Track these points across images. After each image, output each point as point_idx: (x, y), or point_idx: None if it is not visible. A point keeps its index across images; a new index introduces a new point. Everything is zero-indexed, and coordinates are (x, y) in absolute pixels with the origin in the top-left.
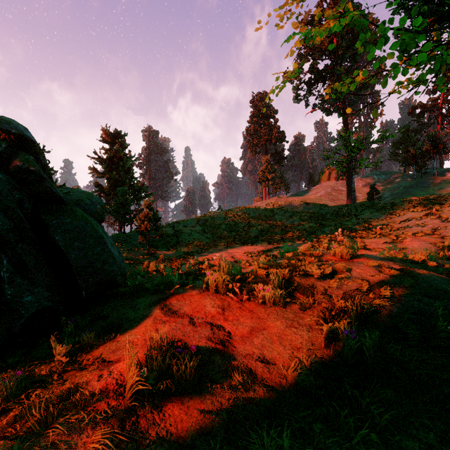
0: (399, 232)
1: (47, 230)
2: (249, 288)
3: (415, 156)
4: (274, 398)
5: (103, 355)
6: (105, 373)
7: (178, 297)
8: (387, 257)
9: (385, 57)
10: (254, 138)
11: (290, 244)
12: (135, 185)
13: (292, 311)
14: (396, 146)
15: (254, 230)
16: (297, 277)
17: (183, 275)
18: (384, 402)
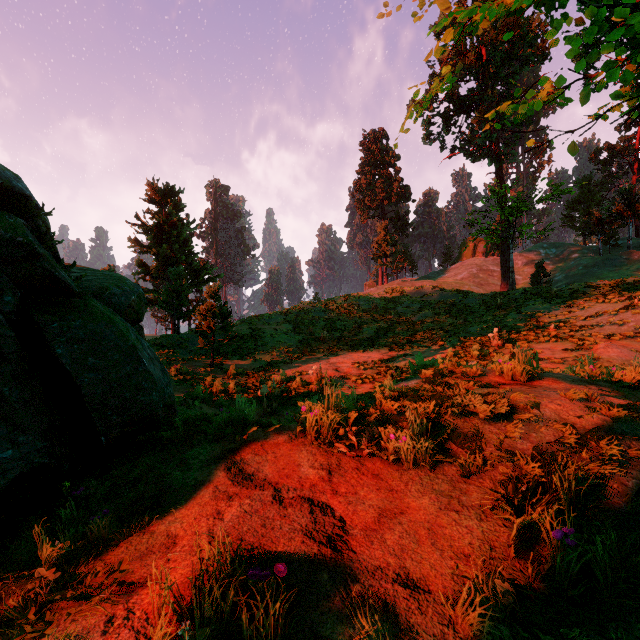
0: (584, 333)
1: (43, 339)
2: (372, 434)
3: (601, 221)
4: None
5: (122, 565)
6: (120, 614)
7: (255, 448)
8: (582, 377)
9: (596, 53)
10: (366, 195)
11: (420, 350)
12: (195, 263)
13: (447, 477)
14: (572, 207)
15: (367, 330)
16: (448, 415)
17: (264, 399)
18: None
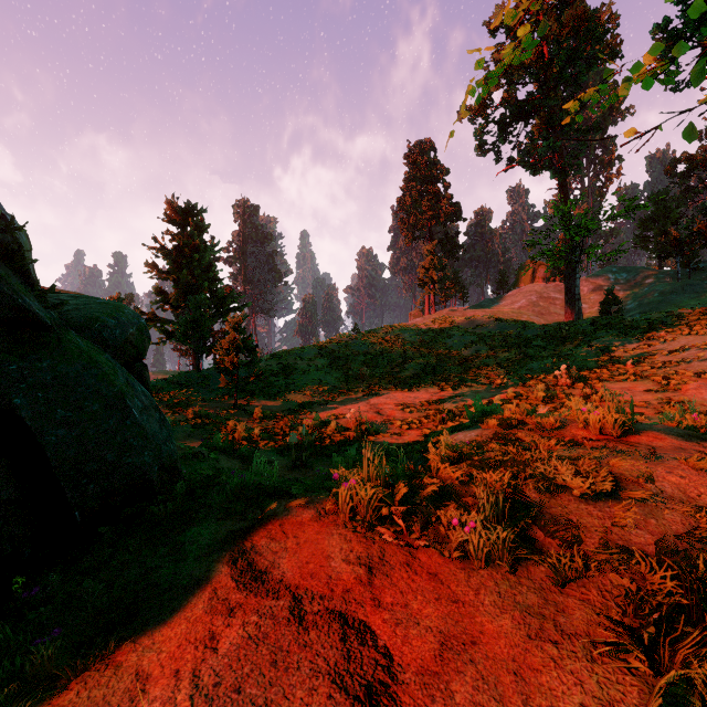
0: (668, 370)
1: None
2: (426, 513)
3: (680, 241)
4: None
5: None
6: None
7: (271, 529)
8: (685, 428)
9: None
10: (411, 214)
11: (475, 390)
12: (219, 291)
13: (534, 583)
14: (646, 225)
15: (412, 366)
16: (528, 487)
17: (293, 450)
18: None
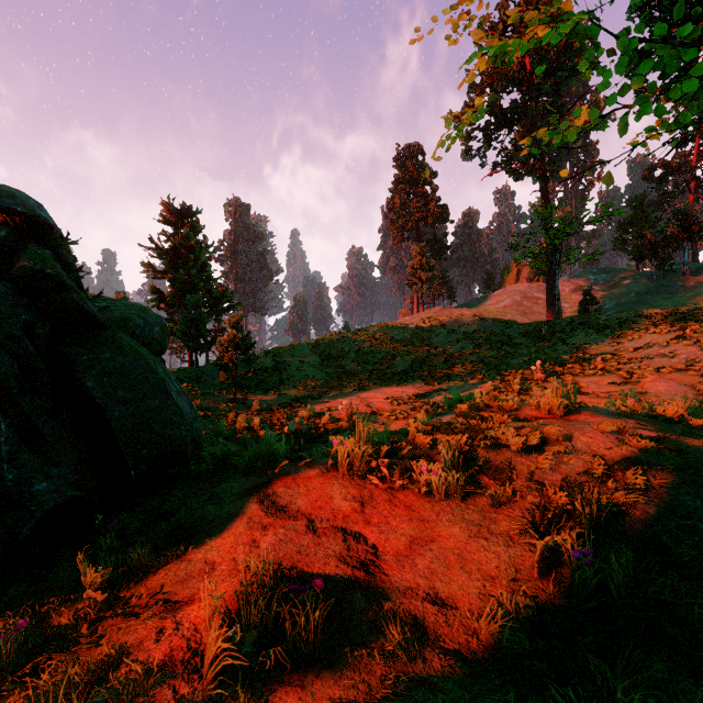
0: (632, 366)
1: (73, 372)
2: (404, 467)
3: (655, 244)
4: (460, 674)
5: (164, 588)
6: (169, 626)
7: (286, 482)
8: (622, 411)
9: (628, 86)
10: (400, 216)
11: (458, 384)
12: (213, 290)
13: (478, 508)
14: (624, 228)
15: (401, 362)
16: (481, 448)
17: (292, 436)
18: (652, 683)
